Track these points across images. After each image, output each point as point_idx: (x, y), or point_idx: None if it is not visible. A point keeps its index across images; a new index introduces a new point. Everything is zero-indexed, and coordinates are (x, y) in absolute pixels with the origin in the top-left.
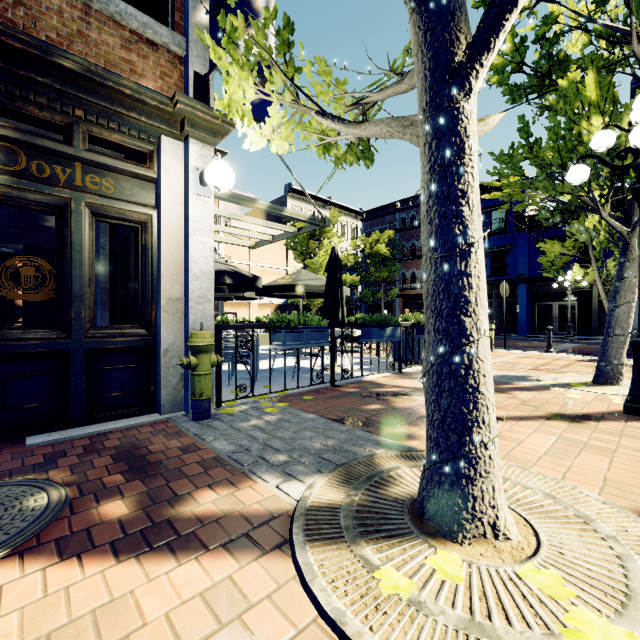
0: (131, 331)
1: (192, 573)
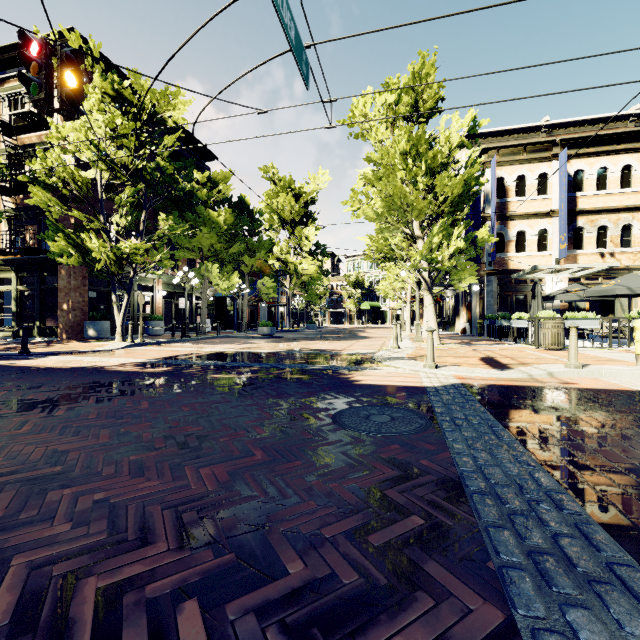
0: None
1: None
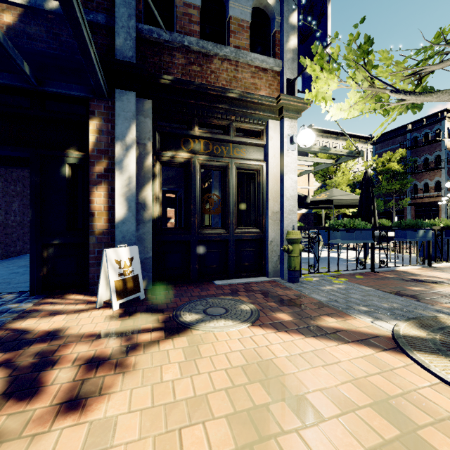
0: (253, 230)
1: (347, 349)
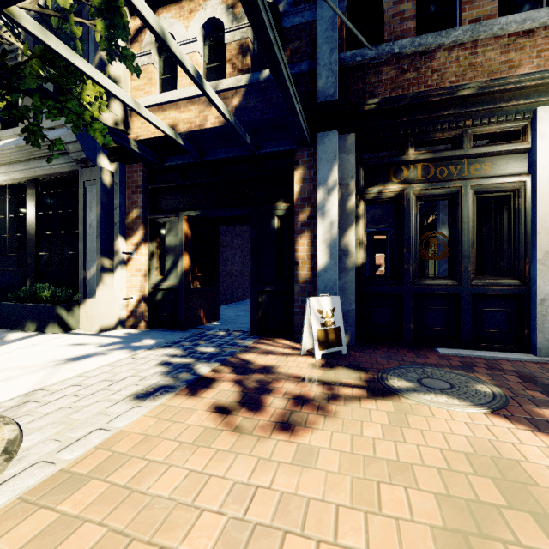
0: (505, 281)
1: None
